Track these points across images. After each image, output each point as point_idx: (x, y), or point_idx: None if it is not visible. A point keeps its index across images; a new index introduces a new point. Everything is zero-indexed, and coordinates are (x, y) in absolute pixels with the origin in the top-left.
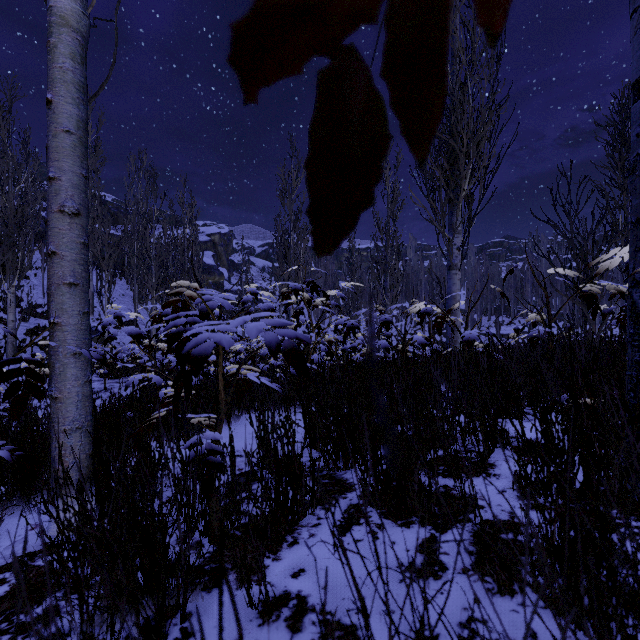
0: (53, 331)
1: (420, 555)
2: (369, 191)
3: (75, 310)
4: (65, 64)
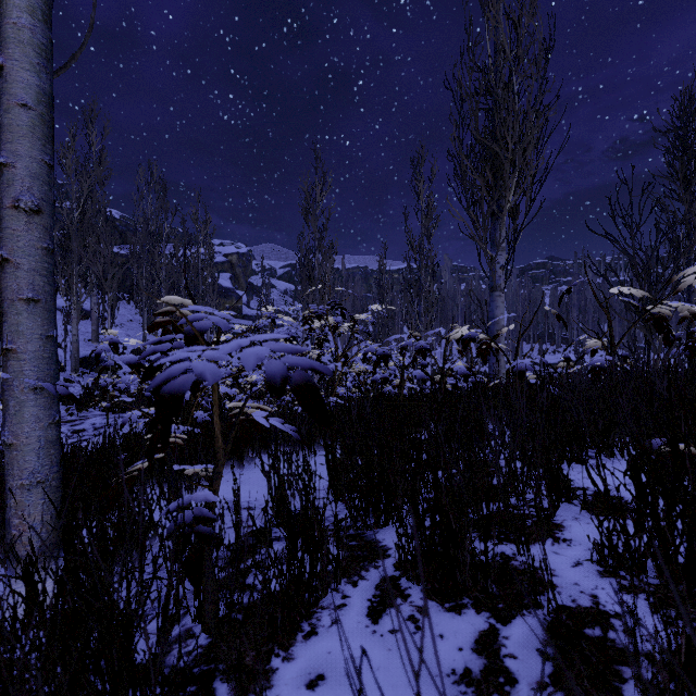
0: (6, 360)
1: (478, 657)
2: None
3: (35, 333)
4: (21, 20)
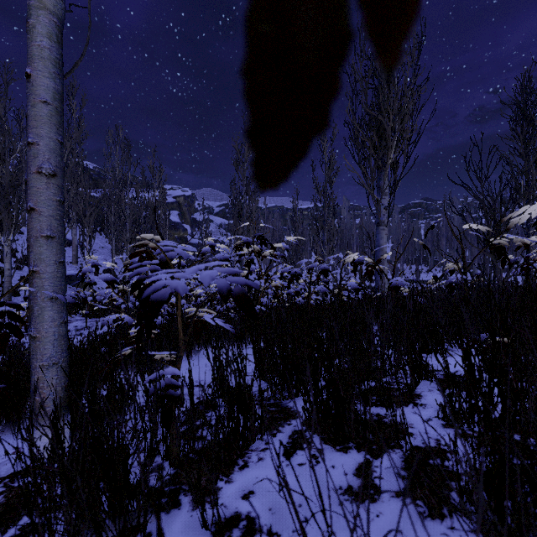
0: (32, 278)
1: (357, 479)
2: (323, 109)
3: (52, 260)
4: (42, 42)
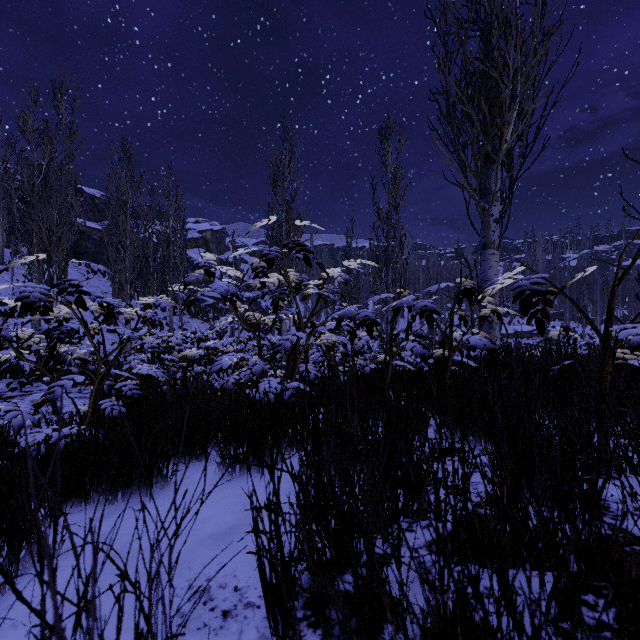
0: None
1: None
2: None
3: None
4: None
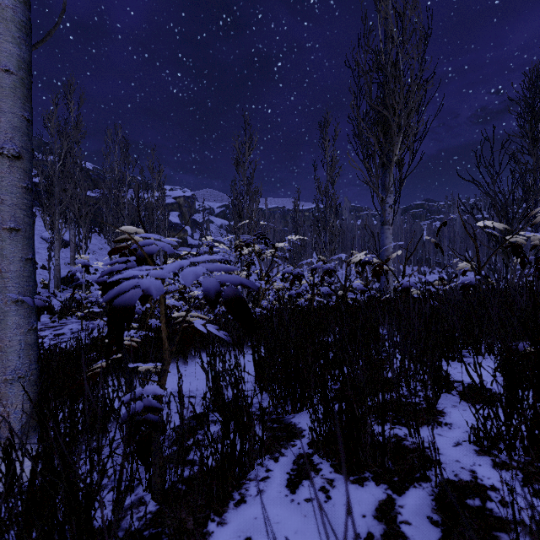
0: None
1: (378, 523)
2: None
3: (16, 256)
4: (4, 1)
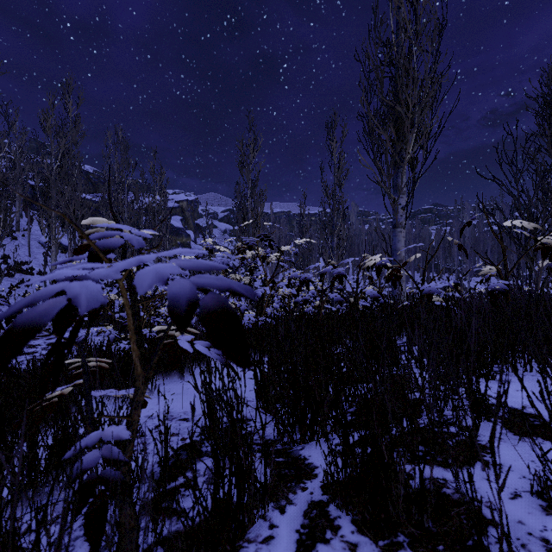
0: None
1: None
2: None
3: None
4: None
